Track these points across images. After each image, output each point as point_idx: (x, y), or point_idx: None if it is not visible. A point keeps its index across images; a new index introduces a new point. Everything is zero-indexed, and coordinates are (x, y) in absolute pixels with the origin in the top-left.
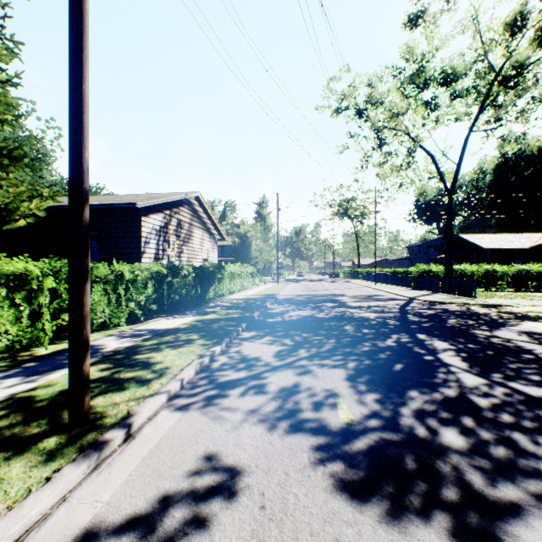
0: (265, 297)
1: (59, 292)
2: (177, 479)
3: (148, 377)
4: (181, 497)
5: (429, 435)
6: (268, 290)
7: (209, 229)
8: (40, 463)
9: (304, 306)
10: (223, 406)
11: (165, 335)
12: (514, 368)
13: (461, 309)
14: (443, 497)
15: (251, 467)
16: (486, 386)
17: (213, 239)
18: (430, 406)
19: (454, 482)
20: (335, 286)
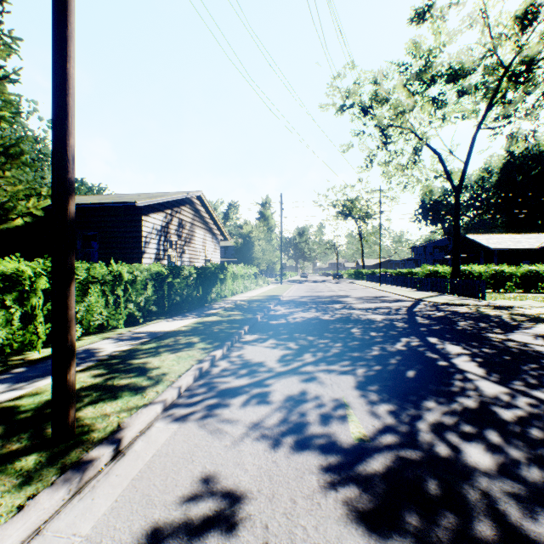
0: (268, 298)
1: None
2: (168, 507)
3: (143, 384)
4: (172, 530)
5: (452, 454)
6: (271, 292)
7: (211, 229)
8: (13, 487)
9: (308, 307)
10: (222, 417)
11: (164, 338)
12: (536, 375)
13: (470, 311)
14: (476, 533)
15: (252, 493)
16: (508, 396)
17: (216, 239)
18: (450, 418)
19: (487, 513)
20: (339, 287)
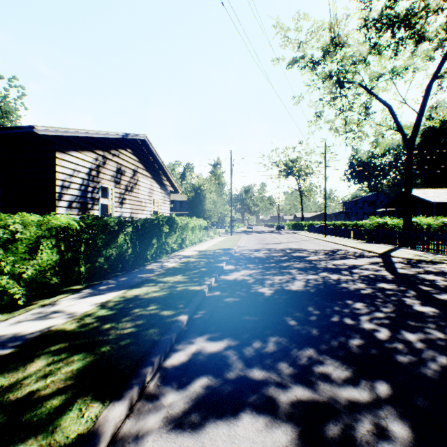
0: (219, 253)
1: None
2: None
3: None
4: None
5: None
6: (222, 244)
7: (160, 180)
8: None
9: (267, 267)
10: None
11: None
12: None
13: None
14: None
15: None
16: None
17: (165, 190)
18: None
19: None
20: (287, 238)
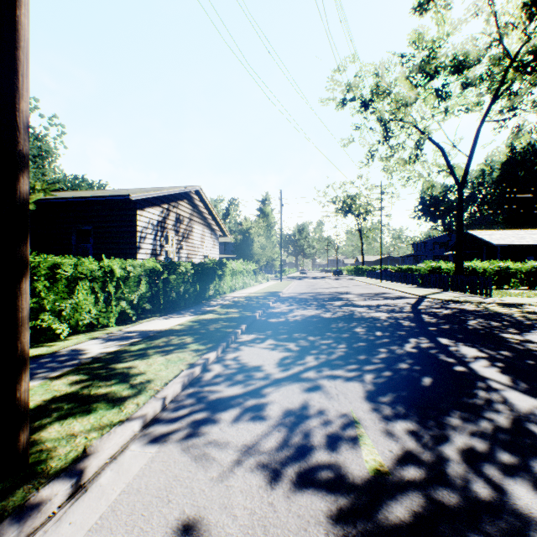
0: (267, 295)
1: (37, 290)
2: None
3: (123, 394)
4: None
5: (495, 494)
6: (270, 288)
7: (210, 225)
8: None
9: (309, 304)
10: (211, 437)
11: (155, 338)
12: None
13: (478, 309)
14: None
15: None
16: None
17: (214, 235)
18: (482, 441)
19: None
20: (340, 284)
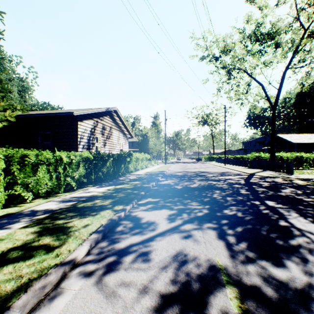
0: (157, 173)
1: (12, 171)
2: None
3: (61, 242)
4: None
5: None
6: (159, 169)
7: (123, 131)
8: None
9: (182, 179)
10: (118, 277)
11: (87, 201)
12: None
13: (287, 182)
14: None
15: None
16: None
17: (126, 137)
18: (311, 282)
19: None
20: (200, 166)
